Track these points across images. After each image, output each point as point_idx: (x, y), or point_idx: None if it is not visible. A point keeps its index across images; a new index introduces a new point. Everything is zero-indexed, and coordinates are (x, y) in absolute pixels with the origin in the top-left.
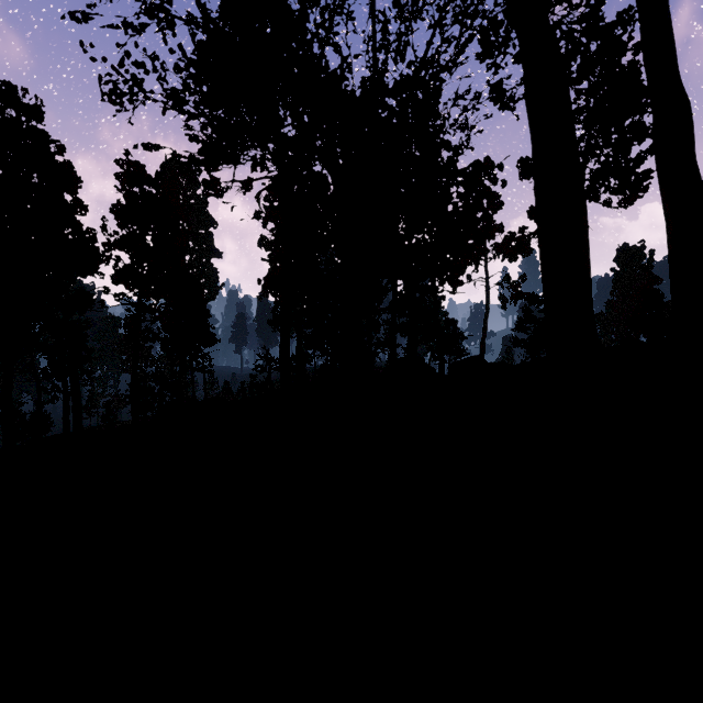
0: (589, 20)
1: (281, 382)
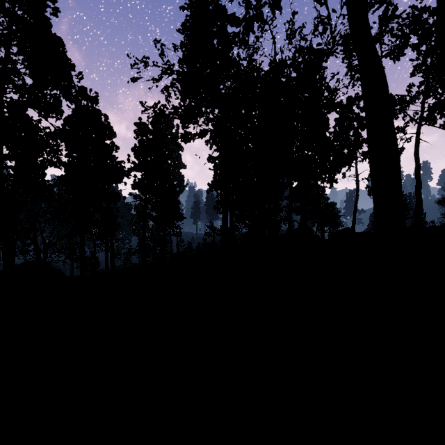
0: (414, 23)
1: (222, 245)
